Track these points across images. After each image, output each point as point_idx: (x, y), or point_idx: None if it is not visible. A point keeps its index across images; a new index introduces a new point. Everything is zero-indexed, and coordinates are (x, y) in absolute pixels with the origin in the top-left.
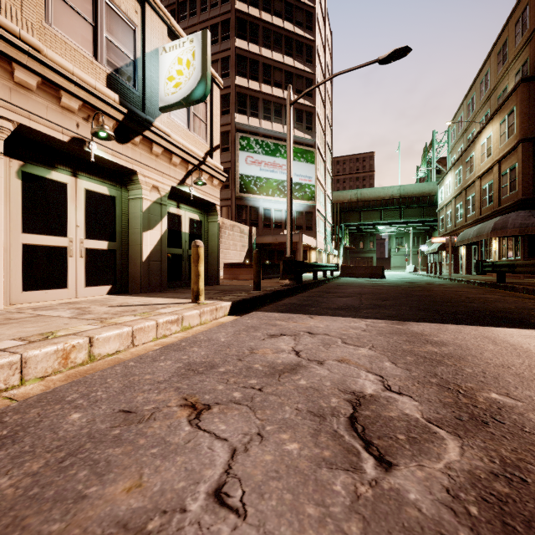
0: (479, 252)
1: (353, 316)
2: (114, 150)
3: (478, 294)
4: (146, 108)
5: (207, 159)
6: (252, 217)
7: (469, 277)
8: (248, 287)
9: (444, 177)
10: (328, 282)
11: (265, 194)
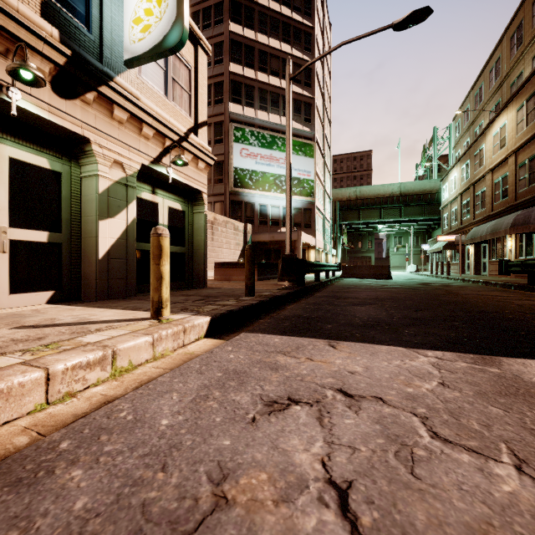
0: (490, 251)
1: (396, 342)
2: (52, 105)
3: (524, 300)
4: (104, 58)
5: (191, 135)
6: (247, 214)
7: (484, 278)
8: (240, 292)
9: (448, 173)
10: (330, 283)
11: (261, 189)
